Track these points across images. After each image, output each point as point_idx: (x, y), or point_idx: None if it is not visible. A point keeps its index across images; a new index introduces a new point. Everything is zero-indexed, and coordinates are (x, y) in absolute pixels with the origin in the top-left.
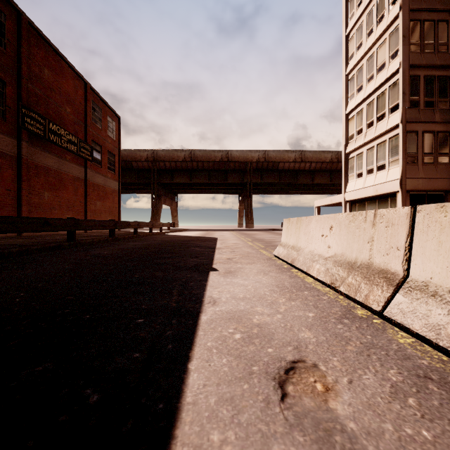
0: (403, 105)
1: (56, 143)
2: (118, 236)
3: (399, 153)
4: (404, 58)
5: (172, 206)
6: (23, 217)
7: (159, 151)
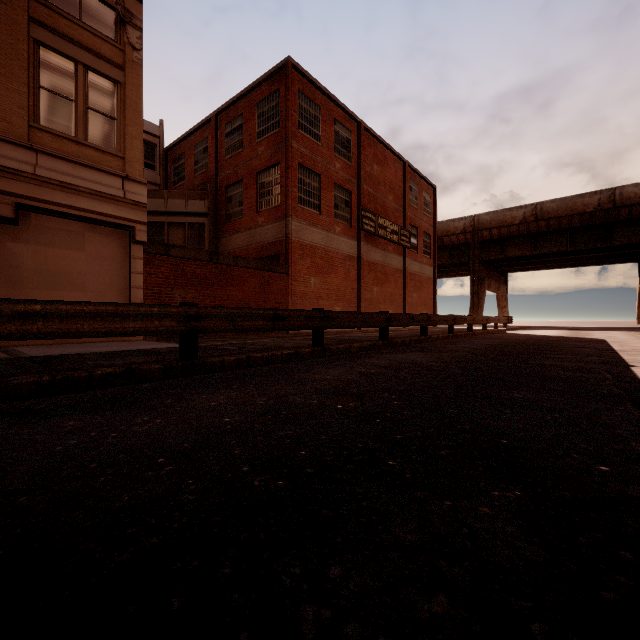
0: None
1: (383, 237)
2: (455, 333)
3: None
4: None
5: (499, 292)
6: (401, 314)
7: (481, 216)
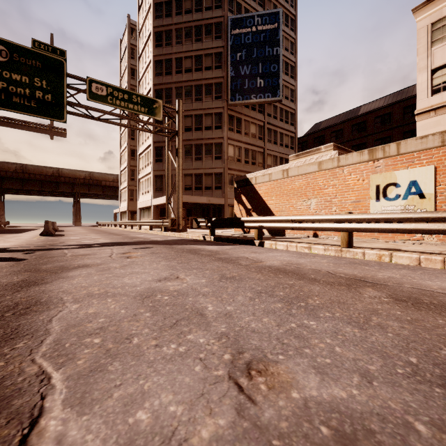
0: (128, 179)
1: None
2: None
3: (127, 197)
4: (128, 163)
5: None
6: None
7: None
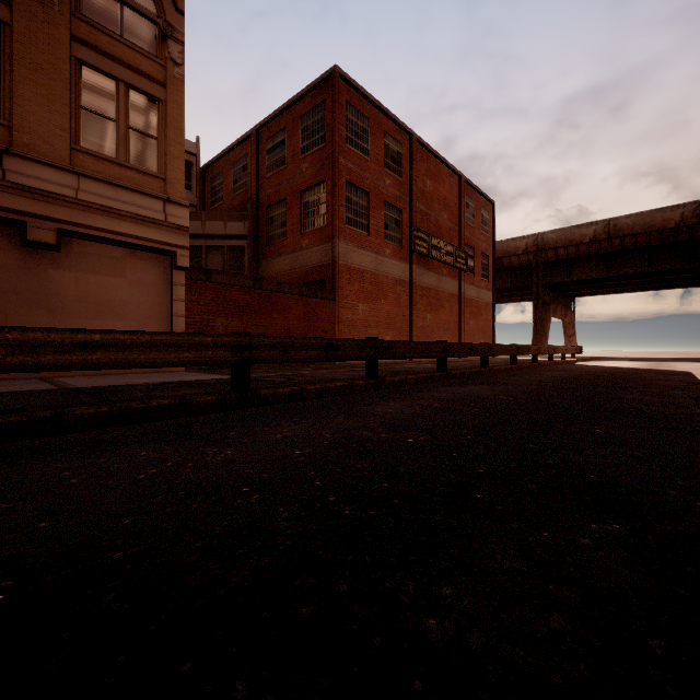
0: None
1: (436, 259)
2: (518, 364)
3: None
4: None
5: (566, 318)
6: (460, 343)
7: (546, 234)
